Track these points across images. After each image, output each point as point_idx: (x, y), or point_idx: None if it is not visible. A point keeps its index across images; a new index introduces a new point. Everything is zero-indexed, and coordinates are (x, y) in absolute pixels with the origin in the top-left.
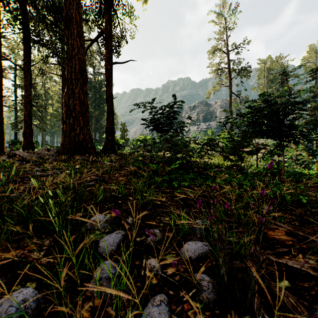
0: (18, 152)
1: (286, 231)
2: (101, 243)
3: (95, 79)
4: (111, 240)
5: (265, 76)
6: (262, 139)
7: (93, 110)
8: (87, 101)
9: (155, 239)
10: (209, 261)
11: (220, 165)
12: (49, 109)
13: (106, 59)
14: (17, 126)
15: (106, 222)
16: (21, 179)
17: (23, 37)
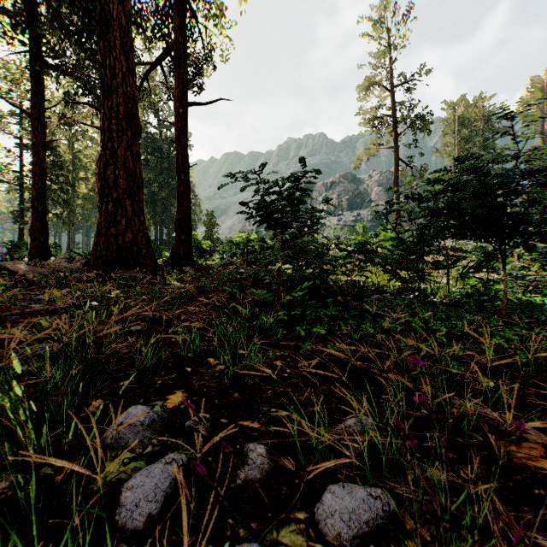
0: (12, 264)
1: (545, 445)
2: (125, 495)
3: (161, 135)
4: (149, 486)
5: (455, 130)
6: (450, 240)
7: (157, 189)
8: (140, 171)
9: (256, 473)
10: (385, 542)
11: (382, 288)
12: (81, 186)
13: (176, 96)
14: (24, 218)
15: (149, 427)
16: (0, 319)
17: (31, 58)
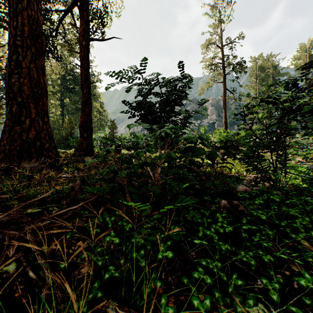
0: None
1: None
2: None
3: None
4: None
5: (256, 74)
6: None
7: (80, 106)
8: (44, 81)
9: None
10: None
11: (237, 176)
12: None
13: (80, 33)
14: None
15: None
16: None
17: None
